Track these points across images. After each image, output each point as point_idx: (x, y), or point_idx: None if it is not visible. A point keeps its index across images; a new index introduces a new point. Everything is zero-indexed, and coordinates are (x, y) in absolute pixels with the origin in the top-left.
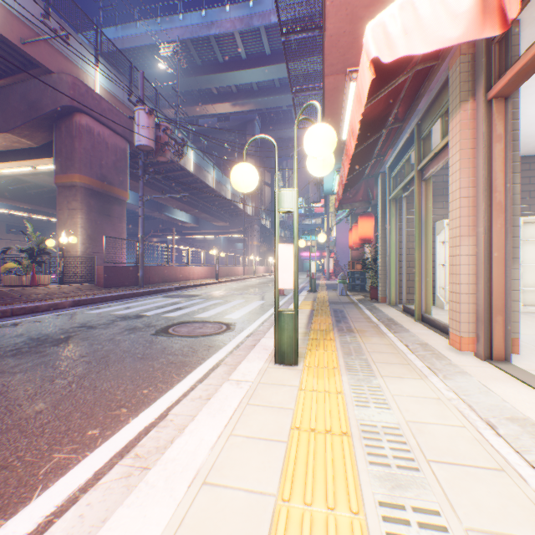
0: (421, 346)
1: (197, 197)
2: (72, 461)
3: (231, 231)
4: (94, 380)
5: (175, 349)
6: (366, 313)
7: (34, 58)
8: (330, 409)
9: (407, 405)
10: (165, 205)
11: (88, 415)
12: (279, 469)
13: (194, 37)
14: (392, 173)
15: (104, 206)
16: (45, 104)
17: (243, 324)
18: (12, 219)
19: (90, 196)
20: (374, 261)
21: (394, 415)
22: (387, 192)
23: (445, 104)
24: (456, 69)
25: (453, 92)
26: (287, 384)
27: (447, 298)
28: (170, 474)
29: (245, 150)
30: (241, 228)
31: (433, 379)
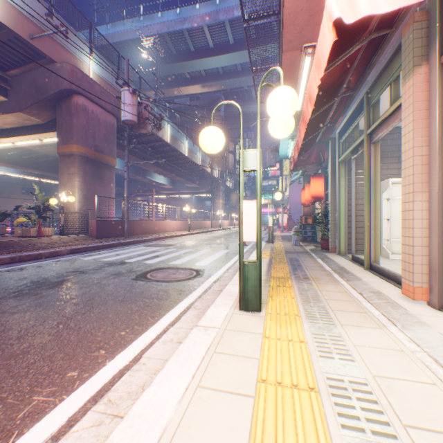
0: (375, 294)
1: (173, 163)
2: (49, 405)
3: (201, 191)
4: (79, 321)
5: (152, 293)
6: (319, 262)
7: (40, 51)
8: (295, 359)
9: (371, 357)
10: (147, 170)
11: (69, 356)
12: (247, 430)
13: (170, 31)
14: (341, 138)
15: (97, 171)
16: (49, 88)
17: (211, 271)
18: (26, 183)
19: (85, 162)
20: (325, 216)
21: (360, 368)
22: (337, 155)
23: (395, 71)
24: (409, 36)
25: (406, 58)
26: (251, 332)
27: (391, 249)
28: (136, 432)
29: (212, 115)
30: (209, 189)
31: (392, 328)
